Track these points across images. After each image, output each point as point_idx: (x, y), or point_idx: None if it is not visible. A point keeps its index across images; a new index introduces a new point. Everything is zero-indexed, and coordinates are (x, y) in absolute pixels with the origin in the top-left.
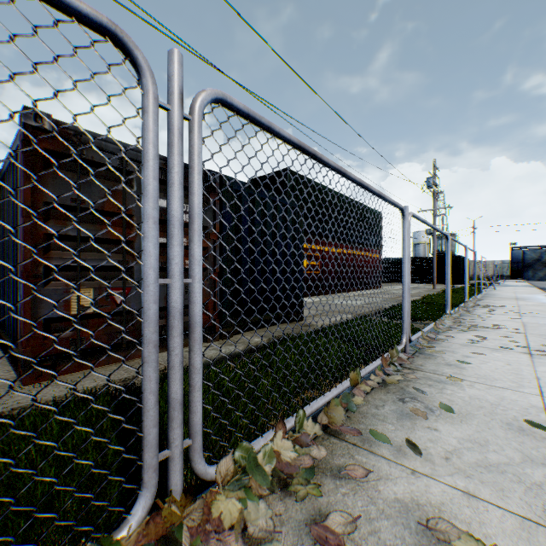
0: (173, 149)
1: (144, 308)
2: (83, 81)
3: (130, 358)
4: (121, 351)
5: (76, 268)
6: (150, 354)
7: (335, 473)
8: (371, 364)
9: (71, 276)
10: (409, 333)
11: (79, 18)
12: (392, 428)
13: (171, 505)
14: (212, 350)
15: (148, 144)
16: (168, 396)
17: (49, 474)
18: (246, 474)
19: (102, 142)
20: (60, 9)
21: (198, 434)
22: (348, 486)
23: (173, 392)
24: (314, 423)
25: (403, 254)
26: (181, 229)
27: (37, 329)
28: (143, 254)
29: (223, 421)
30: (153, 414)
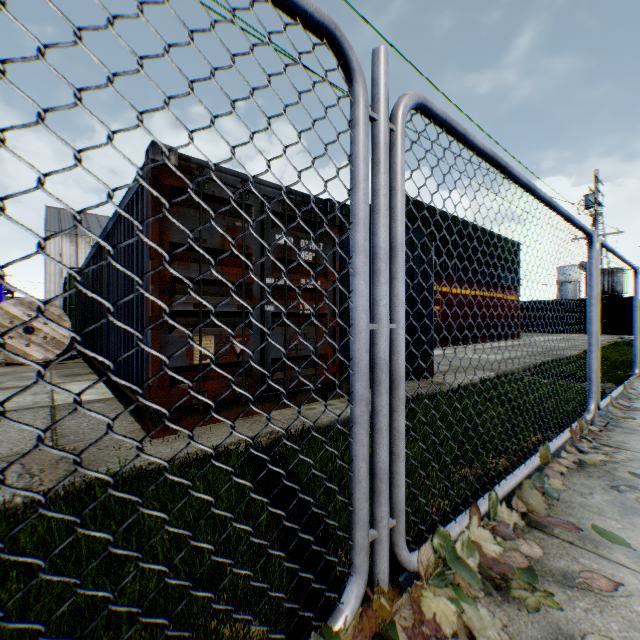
0: (381, 167)
1: (355, 358)
2: (304, 92)
3: (248, 415)
4: (240, 406)
5: (197, 313)
6: (362, 414)
7: (560, 580)
8: (558, 437)
9: (192, 323)
10: (596, 398)
11: (303, 19)
12: (617, 526)
13: (380, 597)
14: (336, 409)
15: (359, 163)
16: (373, 464)
17: (213, 540)
18: (449, 568)
19: (222, 174)
20: (286, 11)
21: (402, 513)
22: (586, 600)
23: (381, 460)
24: (509, 510)
25: (589, 294)
26: (387, 264)
27: (269, 380)
28: (354, 294)
29: (421, 498)
30: (365, 485)
